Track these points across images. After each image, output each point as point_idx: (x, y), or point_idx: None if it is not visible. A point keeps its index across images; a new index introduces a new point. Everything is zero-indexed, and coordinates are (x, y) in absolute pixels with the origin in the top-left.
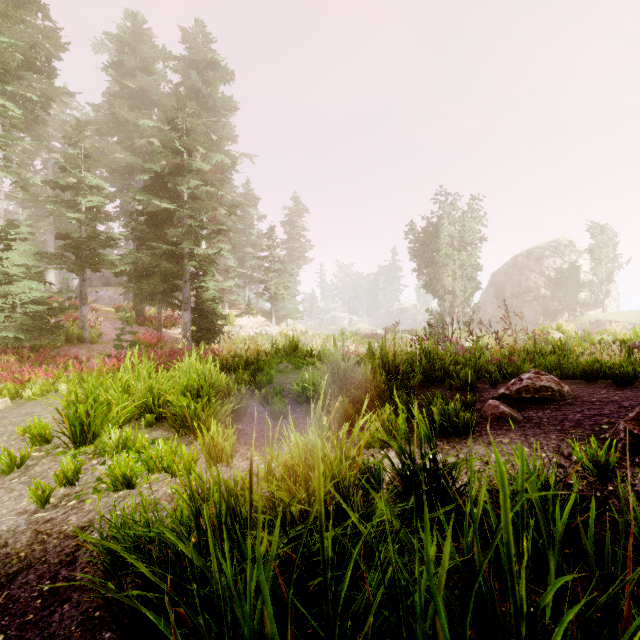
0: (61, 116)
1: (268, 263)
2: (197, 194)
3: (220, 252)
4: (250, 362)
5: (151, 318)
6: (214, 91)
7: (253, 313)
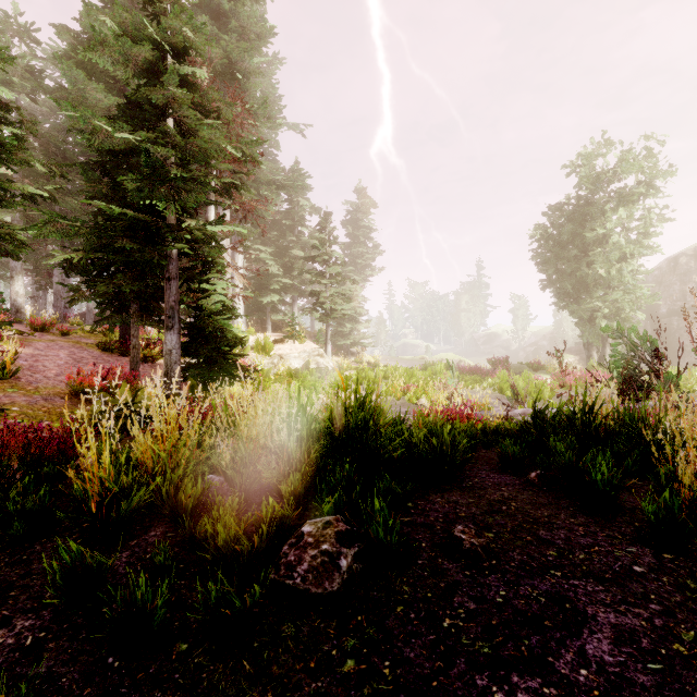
0: (31, 60)
1: (321, 266)
2: (191, 127)
3: (223, 221)
4: (214, 483)
5: (144, 344)
6: (239, 3)
7: (299, 337)
